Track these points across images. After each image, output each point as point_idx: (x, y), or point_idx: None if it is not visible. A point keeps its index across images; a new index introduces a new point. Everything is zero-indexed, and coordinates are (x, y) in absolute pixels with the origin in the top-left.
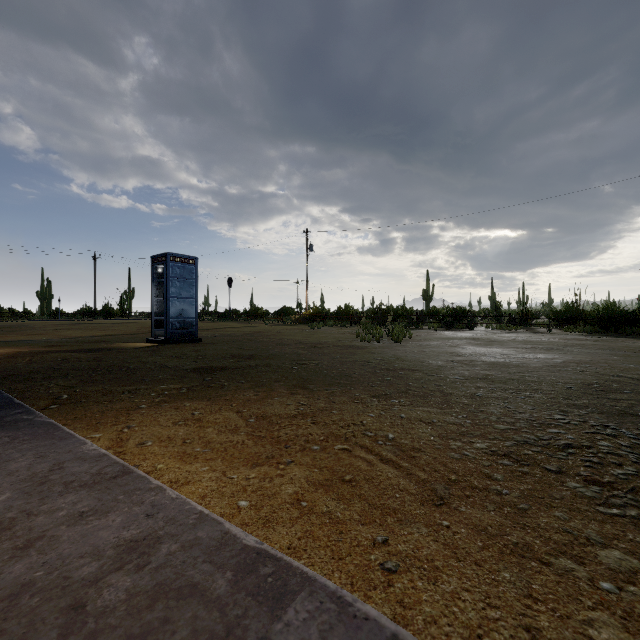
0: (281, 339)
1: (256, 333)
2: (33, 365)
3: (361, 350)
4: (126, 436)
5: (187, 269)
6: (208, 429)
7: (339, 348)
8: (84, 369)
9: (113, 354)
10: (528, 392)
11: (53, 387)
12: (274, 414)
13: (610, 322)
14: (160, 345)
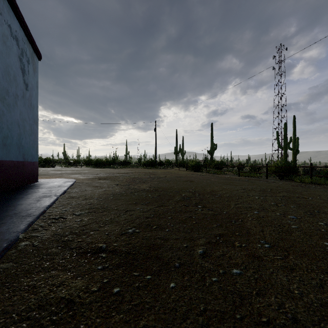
0: None
1: None
2: None
3: None
4: None
5: None
6: None
7: None
8: None
9: None
10: (63, 174)
11: None
12: None
13: (98, 164)
14: None
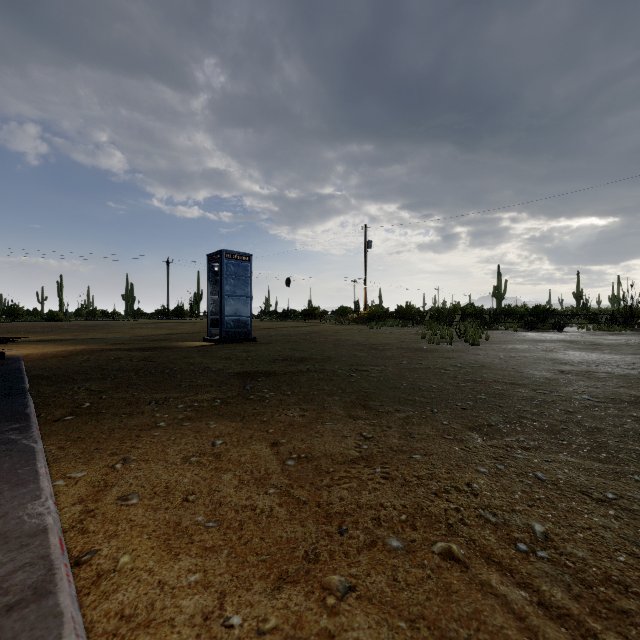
0: (338, 339)
1: (312, 333)
2: (85, 364)
3: (431, 354)
4: (113, 479)
5: (241, 266)
6: (225, 475)
7: (404, 351)
8: (128, 370)
9: (166, 353)
10: None
11: (81, 392)
12: (324, 453)
13: None
14: (214, 344)
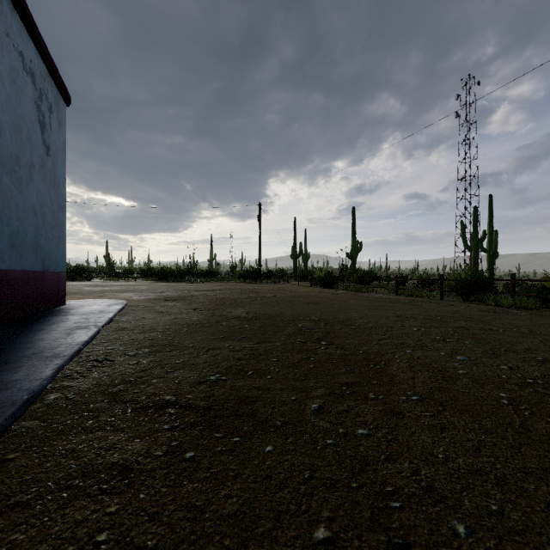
0: None
1: None
2: None
3: None
4: None
5: None
6: None
7: None
8: None
9: None
10: (106, 292)
11: None
12: None
13: (164, 276)
14: None
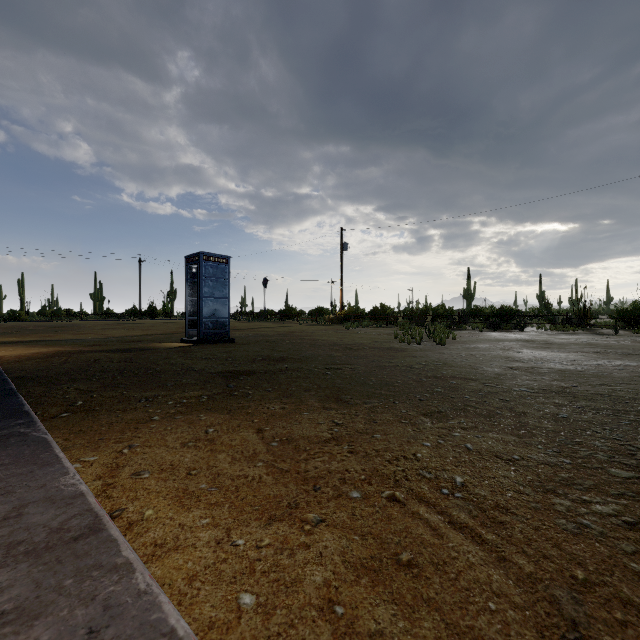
0: (314, 340)
1: (289, 333)
2: (65, 365)
3: (401, 353)
4: (123, 461)
5: (220, 268)
6: (220, 455)
7: (376, 350)
8: (111, 371)
9: (145, 354)
10: (632, 414)
11: (71, 391)
12: (302, 436)
13: None
14: (193, 345)
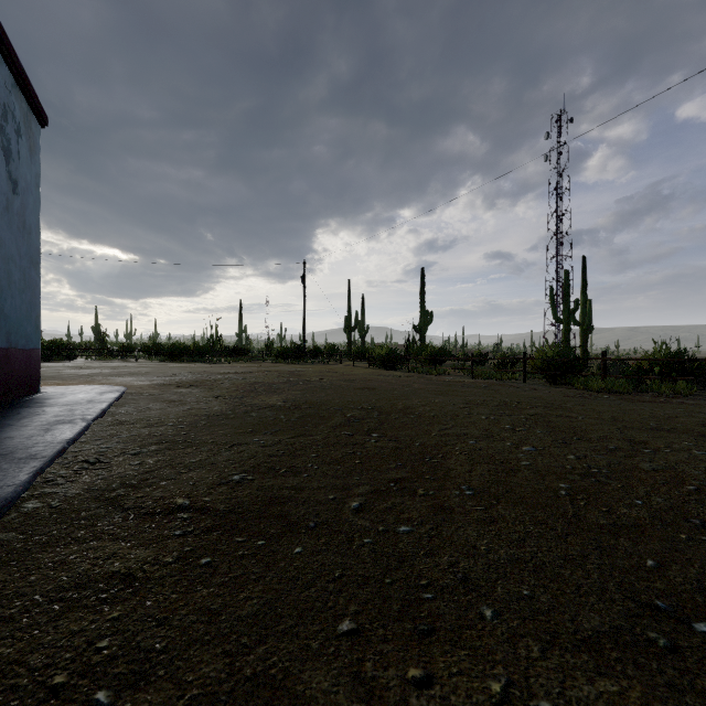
0: None
1: None
2: None
3: None
4: None
5: None
6: None
7: None
8: None
9: None
10: (96, 376)
11: None
12: None
13: (176, 354)
14: None
